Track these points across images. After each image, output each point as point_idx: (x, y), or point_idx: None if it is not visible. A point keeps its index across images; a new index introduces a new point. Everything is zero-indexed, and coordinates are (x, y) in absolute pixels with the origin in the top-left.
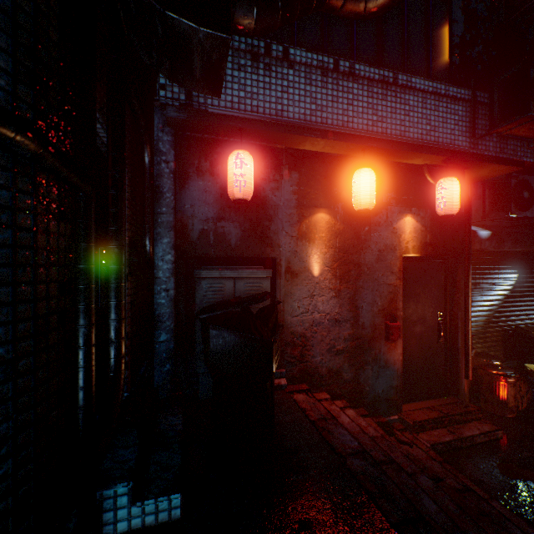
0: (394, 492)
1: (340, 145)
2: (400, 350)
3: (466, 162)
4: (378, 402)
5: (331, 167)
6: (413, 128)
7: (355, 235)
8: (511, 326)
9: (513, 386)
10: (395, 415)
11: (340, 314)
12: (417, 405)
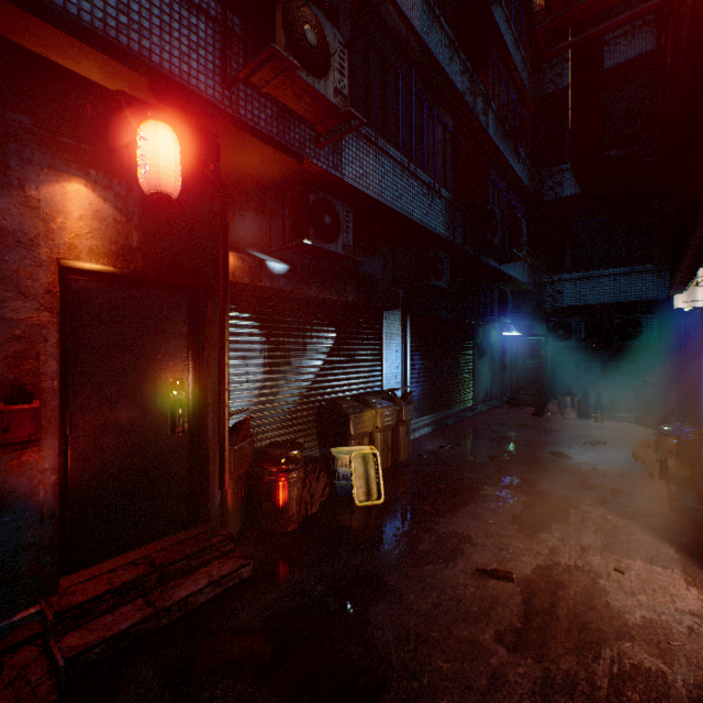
0: None
1: None
2: (54, 461)
3: (203, 114)
4: None
5: None
6: None
7: None
8: (328, 401)
9: (295, 484)
10: (37, 605)
11: None
12: (115, 562)
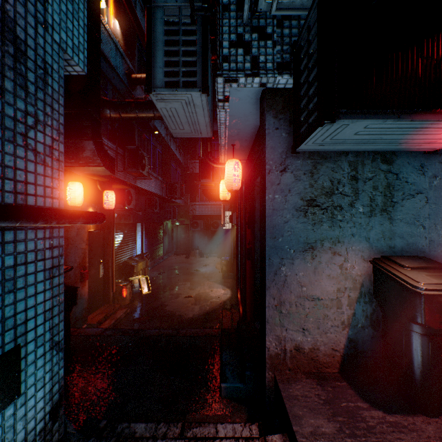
0: (128, 330)
1: (64, 165)
2: (88, 285)
3: (116, 183)
4: (78, 321)
5: None
6: None
7: None
8: (121, 261)
9: (129, 289)
10: (86, 324)
11: None
12: (93, 315)
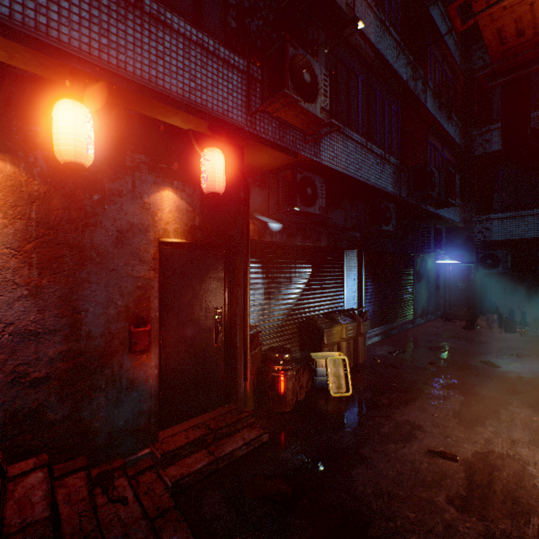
0: None
1: (17, 50)
2: (156, 361)
3: (237, 137)
4: (118, 439)
5: (20, 90)
6: (171, 78)
7: (73, 204)
8: (306, 318)
9: (291, 379)
10: (148, 448)
11: (40, 322)
12: (186, 424)
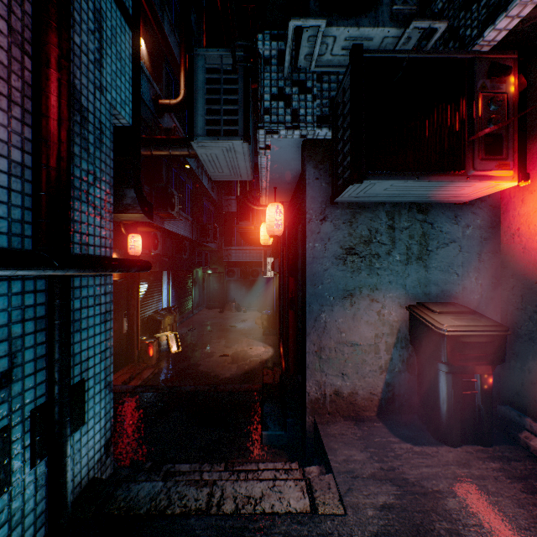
0: (161, 387)
1: None
2: None
3: (142, 225)
4: None
5: None
6: None
7: None
8: (146, 316)
9: (156, 346)
10: None
11: None
12: (117, 375)
